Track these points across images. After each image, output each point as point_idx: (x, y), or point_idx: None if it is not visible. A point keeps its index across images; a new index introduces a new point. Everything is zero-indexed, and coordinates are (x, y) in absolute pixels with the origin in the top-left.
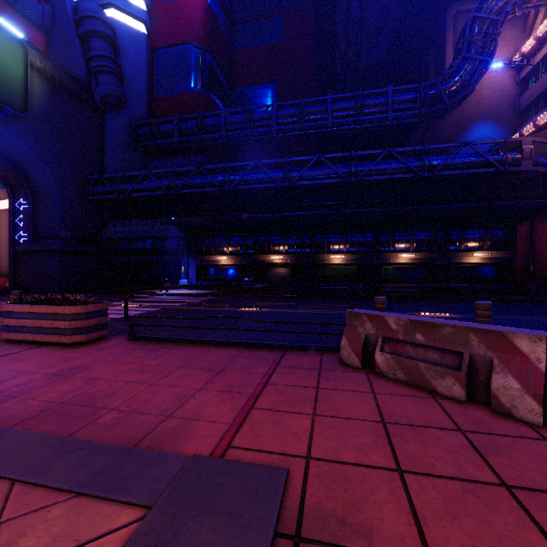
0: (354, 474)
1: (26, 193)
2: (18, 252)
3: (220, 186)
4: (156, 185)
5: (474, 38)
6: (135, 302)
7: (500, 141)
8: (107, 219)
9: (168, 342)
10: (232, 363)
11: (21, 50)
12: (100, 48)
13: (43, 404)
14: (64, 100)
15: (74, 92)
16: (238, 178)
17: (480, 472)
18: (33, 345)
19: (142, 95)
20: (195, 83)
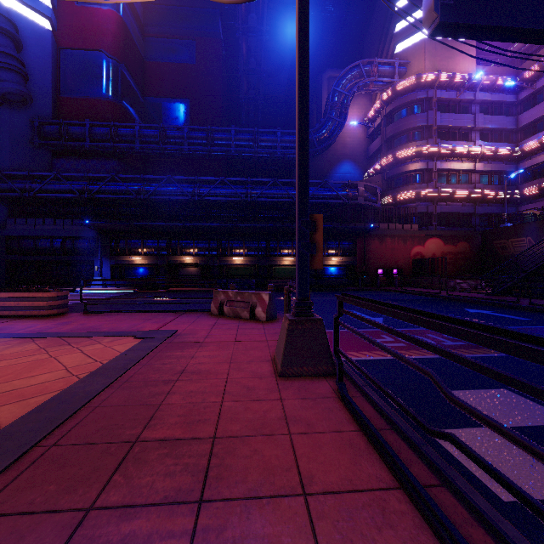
0: (197, 330)
1: None
2: None
3: (135, 195)
4: (68, 187)
5: (335, 105)
6: None
7: (345, 182)
8: (5, 215)
9: (113, 313)
10: (156, 317)
11: None
12: (0, 43)
13: (69, 329)
14: None
15: None
16: (152, 189)
17: (234, 328)
18: (18, 318)
19: (47, 92)
20: (107, 90)
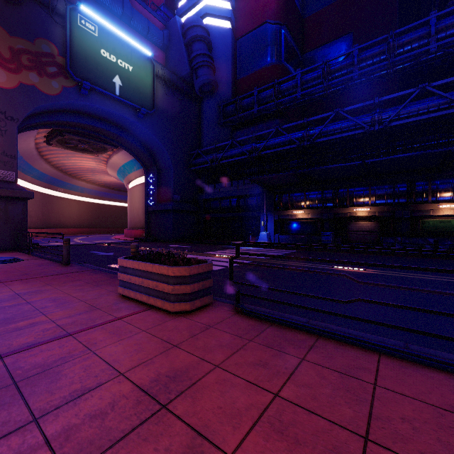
0: None
1: (154, 170)
2: (149, 212)
3: (298, 142)
4: (240, 150)
5: None
6: (226, 253)
7: None
8: (203, 184)
9: (289, 327)
10: None
11: (150, 65)
12: (199, 49)
13: None
14: (176, 96)
15: (182, 89)
16: (316, 131)
17: None
18: (141, 306)
19: (228, 80)
20: (271, 56)
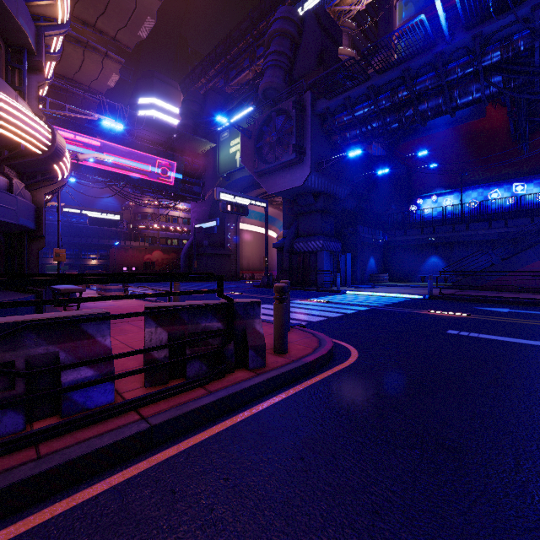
0: None
1: None
2: None
3: None
4: None
5: None
6: None
7: None
8: None
9: None
10: None
11: None
12: None
13: None
14: None
15: None
16: None
17: None
18: None
19: None
20: None
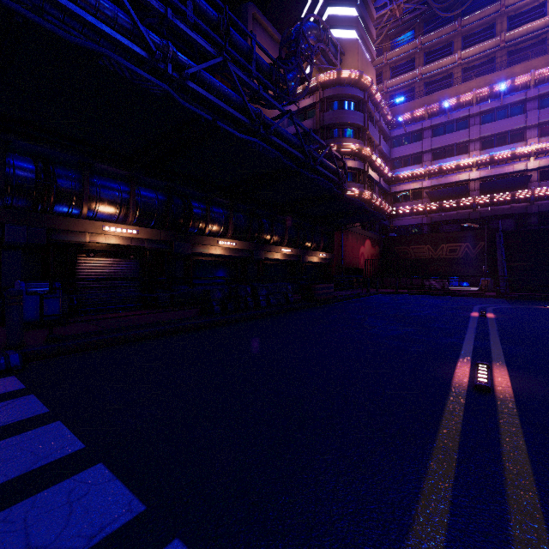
0: None
1: None
2: None
3: None
4: None
5: (303, 52)
6: None
7: (340, 157)
8: None
9: None
10: None
11: None
12: None
13: None
14: None
15: None
16: None
17: None
18: None
19: None
20: None
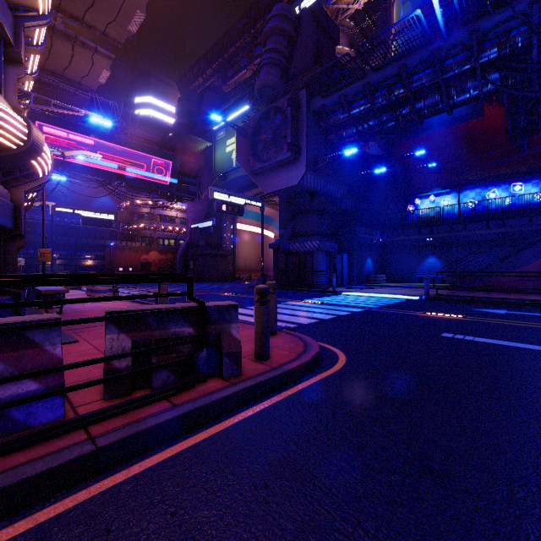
0: None
1: None
2: None
3: None
4: None
5: None
6: None
7: None
8: None
9: None
10: None
11: None
12: None
13: None
14: None
15: None
16: None
17: None
18: None
19: None
20: None
